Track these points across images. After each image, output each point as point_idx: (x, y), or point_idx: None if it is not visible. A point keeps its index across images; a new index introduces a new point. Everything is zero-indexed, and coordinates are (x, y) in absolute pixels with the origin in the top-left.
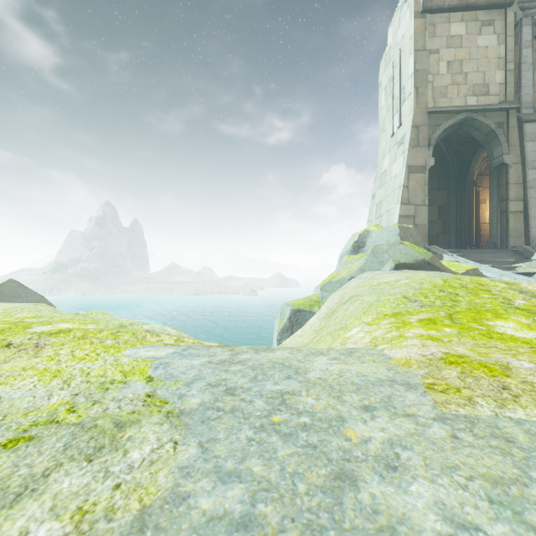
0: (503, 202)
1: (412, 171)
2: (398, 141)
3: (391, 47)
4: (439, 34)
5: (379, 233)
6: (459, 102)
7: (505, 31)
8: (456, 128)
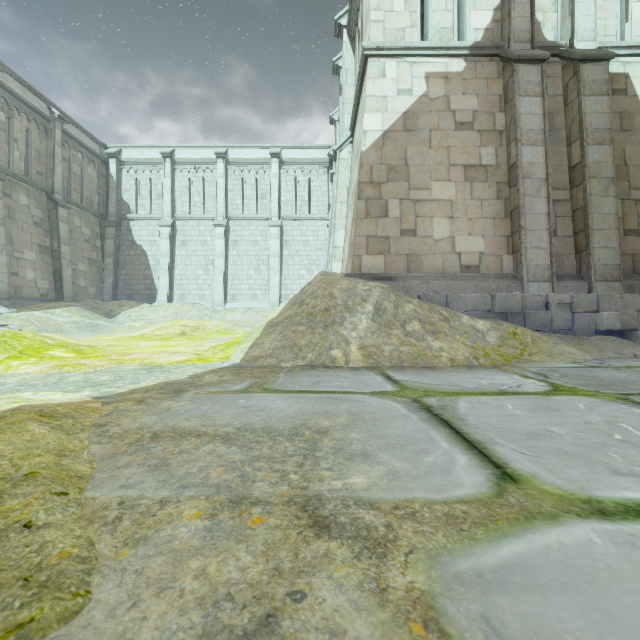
0: None
1: None
2: None
3: None
4: None
5: None
6: None
7: None
8: None
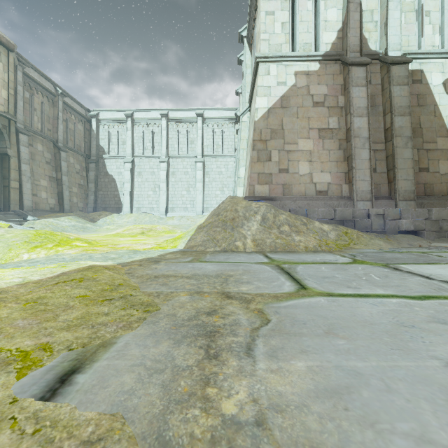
0: (6, 180)
1: None
2: None
3: None
4: None
5: None
6: None
7: (8, 65)
8: None
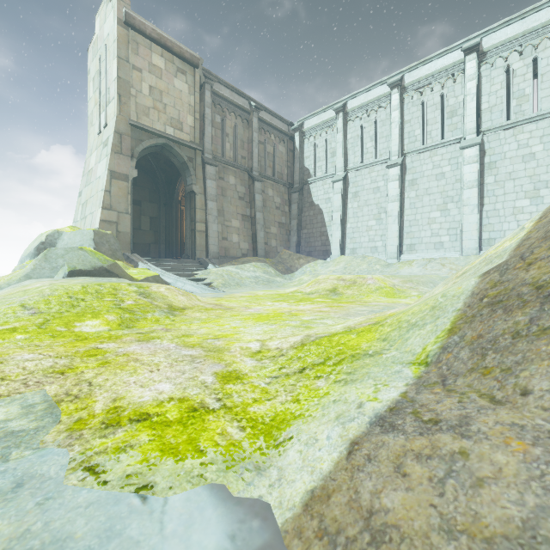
0: (193, 222)
1: (115, 177)
2: (104, 141)
3: (99, 38)
4: (142, 55)
5: (73, 235)
6: (160, 127)
7: (194, 86)
8: (158, 149)
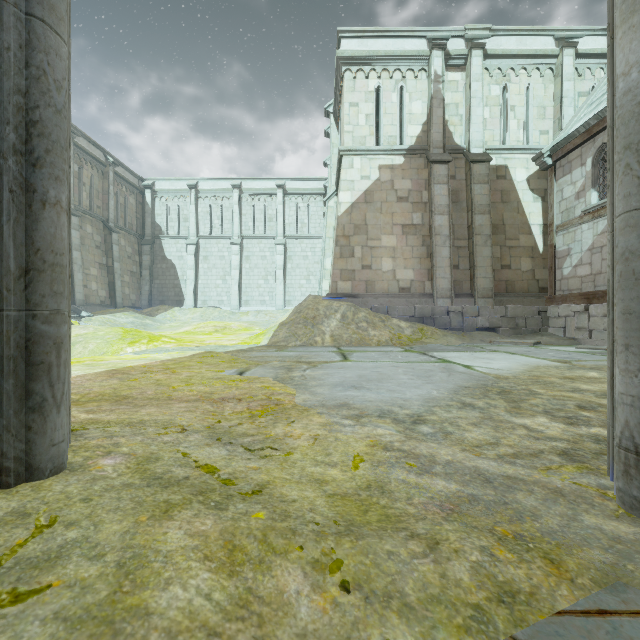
0: None
1: None
2: None
3: None
4: None
5: None
6: None
7: None
8: None
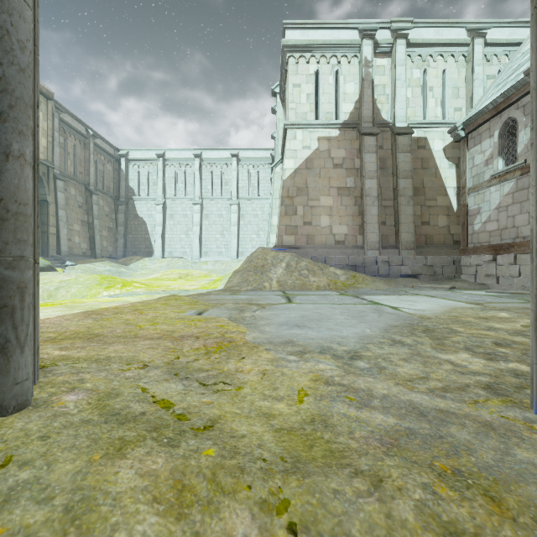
0: (45, 225)
1: None
2: None
3: None
4: None
5: None
6: None
7: (47, 114)
8: None
